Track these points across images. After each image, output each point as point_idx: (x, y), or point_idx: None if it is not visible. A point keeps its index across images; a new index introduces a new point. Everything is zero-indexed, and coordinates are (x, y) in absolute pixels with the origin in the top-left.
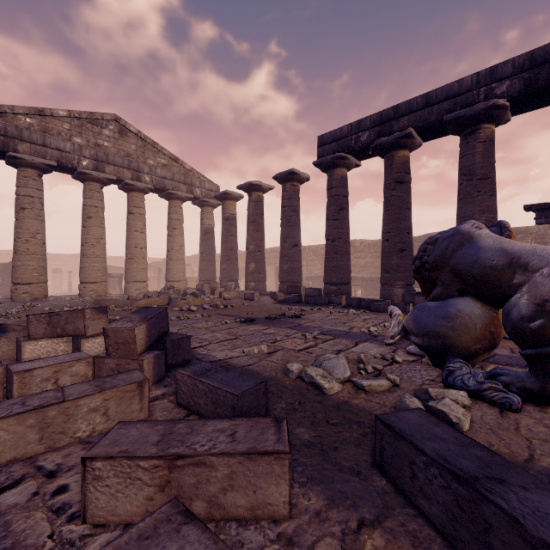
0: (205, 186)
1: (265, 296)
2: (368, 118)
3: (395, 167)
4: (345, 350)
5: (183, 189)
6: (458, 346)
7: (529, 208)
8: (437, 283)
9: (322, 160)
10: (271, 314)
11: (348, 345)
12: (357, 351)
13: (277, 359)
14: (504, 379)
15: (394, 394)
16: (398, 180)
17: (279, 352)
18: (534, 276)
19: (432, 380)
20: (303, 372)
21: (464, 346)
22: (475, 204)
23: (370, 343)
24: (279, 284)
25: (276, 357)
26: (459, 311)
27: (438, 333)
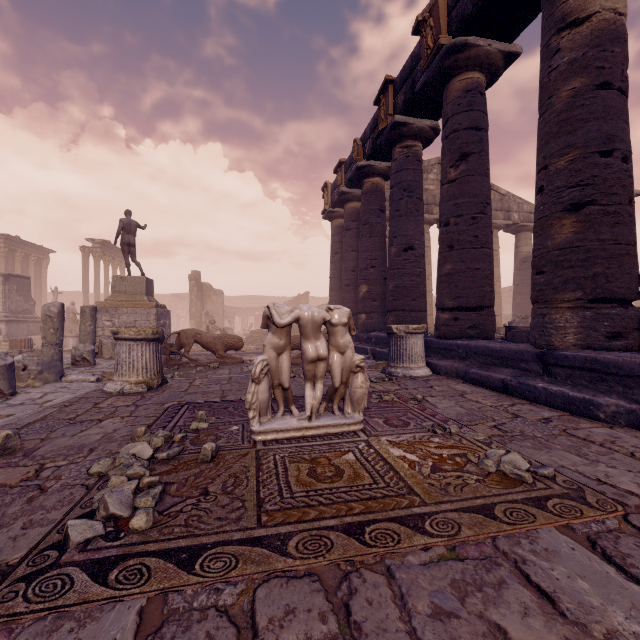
0: (523, 208)
1: None
2: None
3: None
4: None
5: (500, 217)
6: None
7: None
8: None
9: None
10: None
11: None
12: None
13: None
14: None
15: None
16: None
17: None
18: None
19: None
20: None
21: None
22: None
23: None
24: None
25: None
26: None
27: None
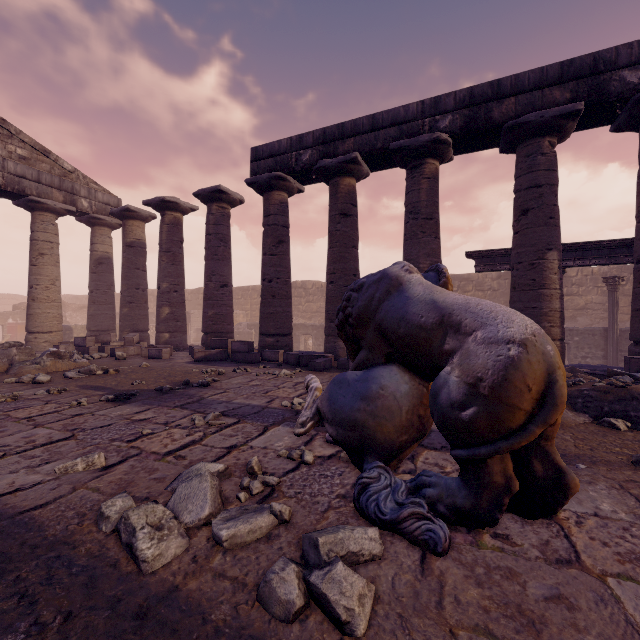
0: (98, 196)
1: (184, 351)
2: (310, 133)
3: (341, 196)
4: (243, 444)
5: (58, 197)
6: (379, 440)
7: (470, 255)
8: (362, 344)
9: (257, 178)
10: (171, 381)
11: (252, 433)
12: (260, 444)
13: (109, 482)
14: (431, 493)
15: (272, 546)
16: (343, 212)
17: (127, 463)
18: (466, 341)
19: (344, 496)
20: (123, 521)
21: (387, 440)
22: (420, 247)
23: (285, 426)
24: (203, 336)
25: (112, 475)
26: (382, 388)
27: (355, 421)
